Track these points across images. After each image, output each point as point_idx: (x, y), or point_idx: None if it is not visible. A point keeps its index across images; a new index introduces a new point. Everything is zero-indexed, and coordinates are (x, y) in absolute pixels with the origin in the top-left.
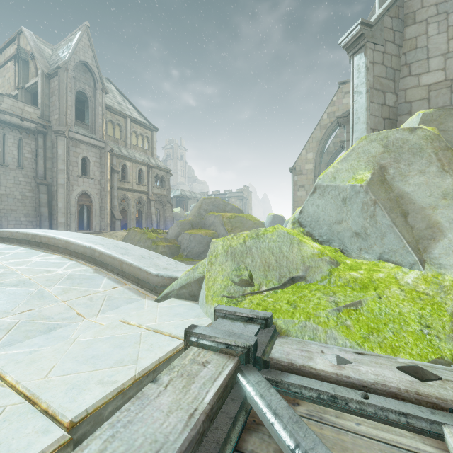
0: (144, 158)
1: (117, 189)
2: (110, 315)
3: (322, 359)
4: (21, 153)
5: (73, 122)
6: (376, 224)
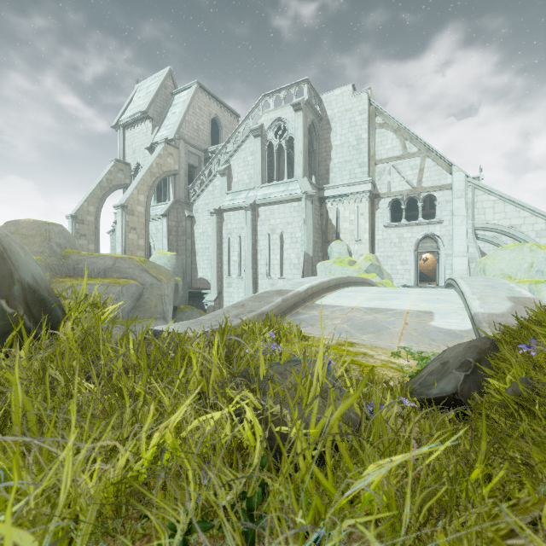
0: None
1: None
2: None
3: None
4: None
5: None
6: (380, 272)
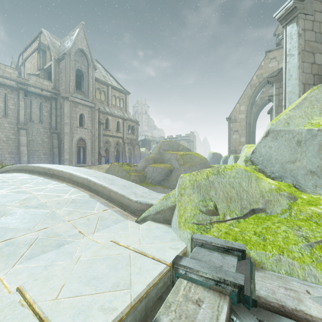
0: (120, 113)
1: (102, 135)
2: (103, 233)
3: (312, 303)
4: (41, 113)
5: (74, 90)
6: None
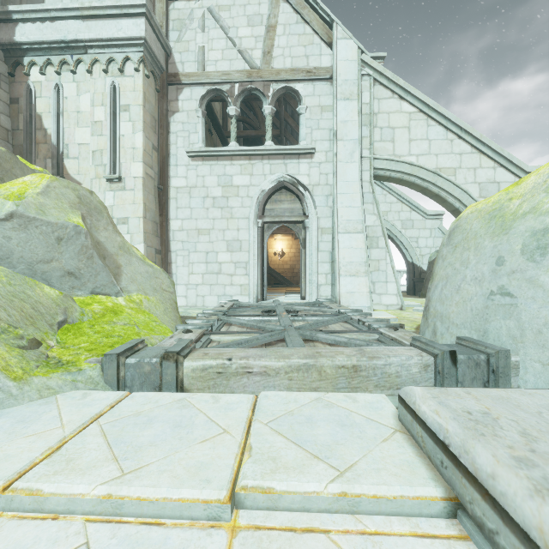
0: None
1: None
2: None
3: None
4: None
5: None
6: (93, 264)
